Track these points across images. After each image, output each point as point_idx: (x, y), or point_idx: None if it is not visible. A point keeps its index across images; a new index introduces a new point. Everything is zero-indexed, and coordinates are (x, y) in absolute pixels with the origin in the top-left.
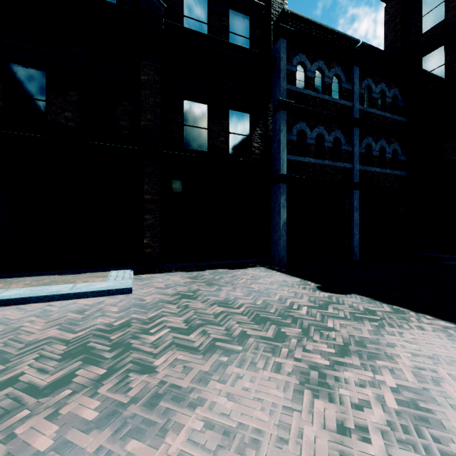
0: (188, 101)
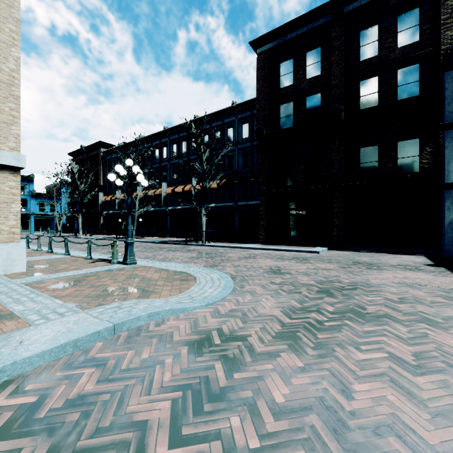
0: (363, 148)
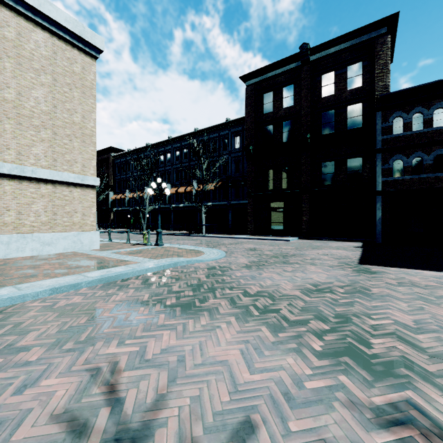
0: (324, 163)
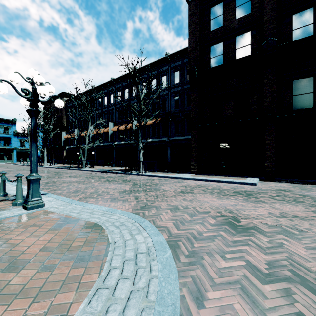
0: (296, 80)
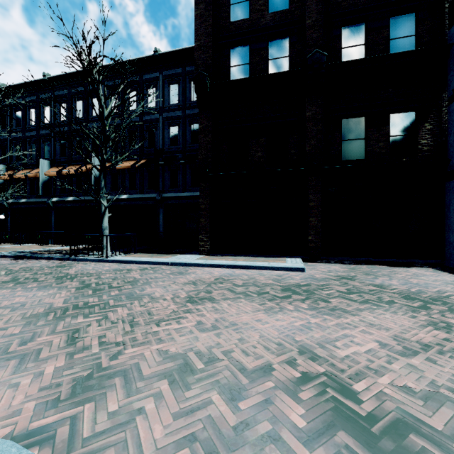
0: (345, 119)
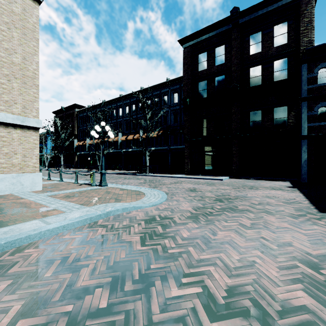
0: (252, 112)
